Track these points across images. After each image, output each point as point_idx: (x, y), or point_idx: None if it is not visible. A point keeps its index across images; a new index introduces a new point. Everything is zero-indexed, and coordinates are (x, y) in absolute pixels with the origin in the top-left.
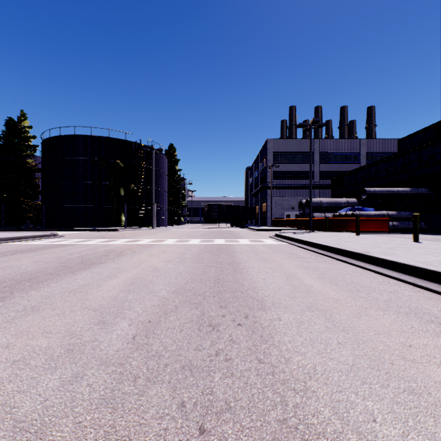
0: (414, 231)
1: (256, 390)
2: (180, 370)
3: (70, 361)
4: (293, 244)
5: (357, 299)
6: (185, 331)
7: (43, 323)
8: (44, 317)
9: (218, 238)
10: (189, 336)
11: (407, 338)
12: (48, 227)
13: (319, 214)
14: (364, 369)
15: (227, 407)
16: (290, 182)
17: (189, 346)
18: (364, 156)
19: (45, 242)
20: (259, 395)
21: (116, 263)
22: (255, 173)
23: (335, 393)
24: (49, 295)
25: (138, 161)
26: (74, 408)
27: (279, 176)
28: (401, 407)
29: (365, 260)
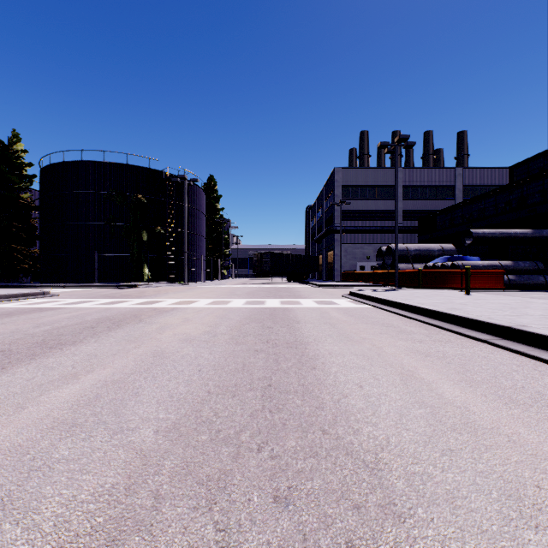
0: None
1: None
2: None
3: None
4: (382, 308)
5: None
6: None
7: None
8: None
9: (271, 297)
10: None
11: None
12: (48, 282)
13: (405, 265)
14: None
15: None
16: (364, 224)
17: None
18: (461, 191)
19: (22, 304)
20: None
21: (98, 344)
22: (319, 213)
23: None
24: None
25: (166, 196)
26: None
27: (350, 216)
28: None
29: (522, 339)
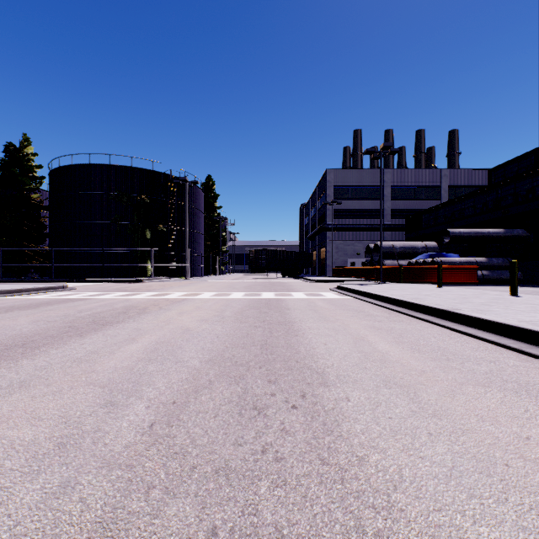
0: (511, 282)
1: (319, 508)
2: (213, 475)
3: (60, 461)
4: (360, 299)
5: (448, 371)
6: (221, 417)
7: (31, 405)
8: (34, 396)
9: (267, 290)
10: (226, 424)
11: (522, 427)
12: (57, 277)
13: (391, 262)
14: (469, 474)
15: (277, 536)
16: (355, 222)
17: (225, 439)
18: (446, 191)
19: (50, 296)
20: (324, 517)
21: (137, 323)
22: (312, 211)
23: (433, 513)
24: (45, 365)
25: (167, 196)
26: (55, 538)
27: (341, 214)
28: (530, 536)
29: (453, 318)
